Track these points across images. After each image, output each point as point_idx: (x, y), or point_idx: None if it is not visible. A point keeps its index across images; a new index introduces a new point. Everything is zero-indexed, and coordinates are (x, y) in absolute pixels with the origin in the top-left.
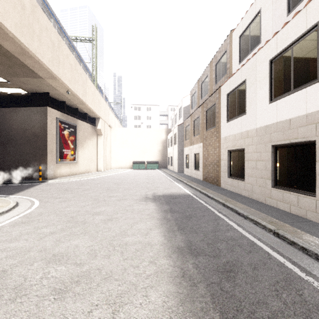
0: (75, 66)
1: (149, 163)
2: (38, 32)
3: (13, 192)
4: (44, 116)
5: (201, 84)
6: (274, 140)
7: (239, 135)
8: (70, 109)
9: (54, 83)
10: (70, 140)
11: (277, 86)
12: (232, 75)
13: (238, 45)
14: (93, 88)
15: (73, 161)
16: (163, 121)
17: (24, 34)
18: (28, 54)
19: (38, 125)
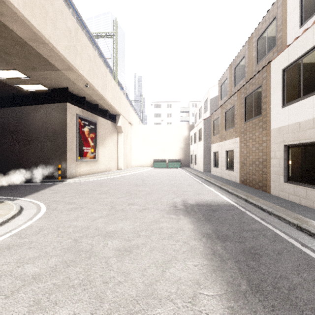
0: (93, 58)
1: (170, 161)
2: (51, 15)
3: (27, 193)
4: (64, 112)
5: (234, 68)
6: None
7: (307, 122)
8: (90, 105)
9: (71, 76)
10: (90, 138)
11: None
12: (286, 45)
13: (298, 2)
14: (114, 83)
15: (93, 159)
16: (184, 118)
17: (35, 15)
18: (41, 40)
19: (58, 122)
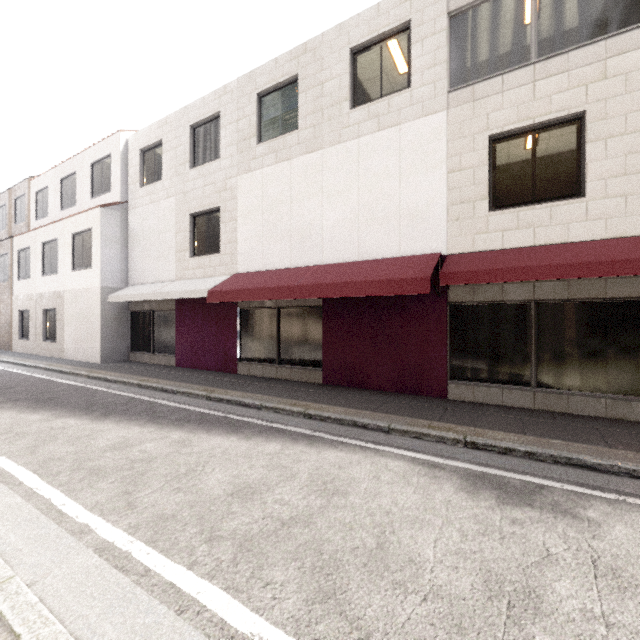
0: None
1: None
2: None
3: None
4: None
5: None
6: (44, 306)
7: (26, 296)
8: None
9: None
10: None
11: (46, 266)
12: (30, 227)
13: (35, 200)
14: None
15: None
16: None
17: None
18: None
19: None
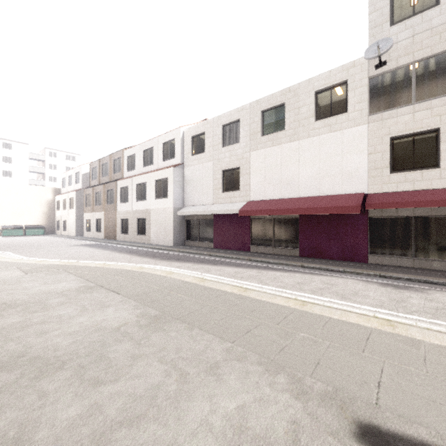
0: None
1: (30, 228)
2: None
3: None
4: None
5: (102, 165)
6: (137, 217)
7: (126, 212)
8: None
9: None
10: None
11: (138, 196)
12: (123, 175)
13: (126, 161)
14: None
15: None
16: (36, 169)
17: None
18: None
19: None
